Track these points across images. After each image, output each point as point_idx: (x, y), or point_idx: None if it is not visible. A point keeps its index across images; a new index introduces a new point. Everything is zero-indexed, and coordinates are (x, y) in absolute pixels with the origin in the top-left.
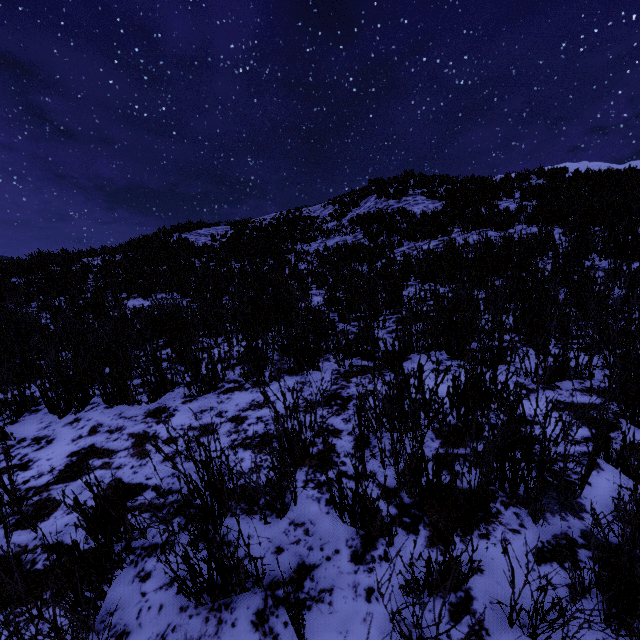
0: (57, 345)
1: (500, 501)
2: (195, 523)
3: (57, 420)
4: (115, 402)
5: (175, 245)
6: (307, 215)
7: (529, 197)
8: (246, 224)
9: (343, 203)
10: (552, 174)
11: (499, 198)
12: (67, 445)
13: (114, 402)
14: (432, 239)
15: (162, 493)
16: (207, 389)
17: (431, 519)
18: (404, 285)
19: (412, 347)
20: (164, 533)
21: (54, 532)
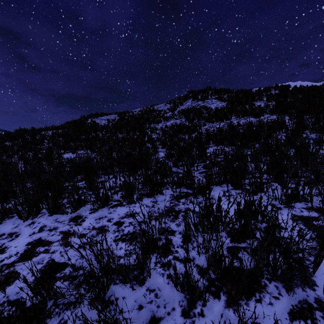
0: (26, 179)
1: (266, 277)
2: (92, 292)
3: (22, 223)
4: (54, 212)
5: (89, 125)
6: (156, 109)
7: (271, 100)
8: (125, 114)
9: (175, 103)
10: (282, 88)
11: (255, 100)
12: (26, 238)
13: (53, 212)
14: (221, 122)
15: (76, 269)
16: (103, 205)
17: (227, 289)
18: (207, 147)
19: (212, 182)
20: (76, 294)
21: (15, 293)
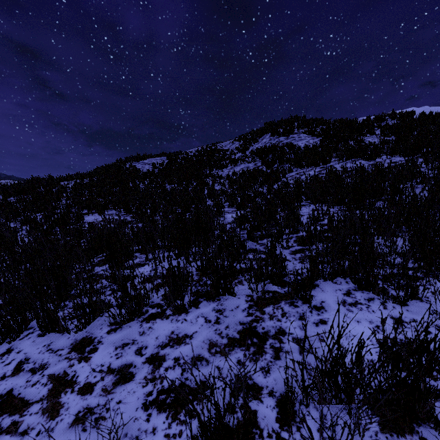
0: (23, 258)
1: None
2: None
3: None
4: (47, 330)
5: (127, 171)
6: (220, 148)
7: (388, 133)
8: (177, 155)
9: (246, 140)
10: (404, 116)
11: (364, 134)
12: None
13: (46, 330)
14: (315, 166)
15: None
16: (131, 317)
17: None
18: (298, 206)
19: (318, 274)
20: None
21: None
